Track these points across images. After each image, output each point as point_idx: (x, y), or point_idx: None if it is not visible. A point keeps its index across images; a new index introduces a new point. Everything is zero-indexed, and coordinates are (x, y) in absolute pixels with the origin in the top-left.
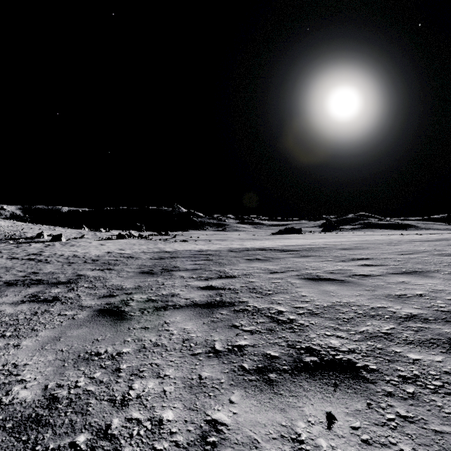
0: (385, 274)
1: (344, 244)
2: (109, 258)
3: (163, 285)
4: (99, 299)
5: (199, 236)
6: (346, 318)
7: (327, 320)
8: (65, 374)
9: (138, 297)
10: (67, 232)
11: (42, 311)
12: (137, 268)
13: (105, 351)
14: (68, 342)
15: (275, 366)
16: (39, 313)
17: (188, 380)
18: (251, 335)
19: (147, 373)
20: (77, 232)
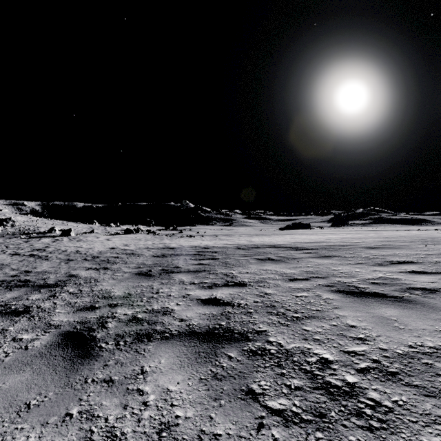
0: None
1: (368, 242)
2: (110, 254)
3: (157, 293)
4: (75, 313)
5: (206, 231)
6: None
7: (423, 395)
8: None
9: (122, 312)
10: (78, 227)
11: None
12: (136, 267)
13: None
14: None
15: None
16: None
17: None
18: (284, 427)
19: None
20: (88, 227)
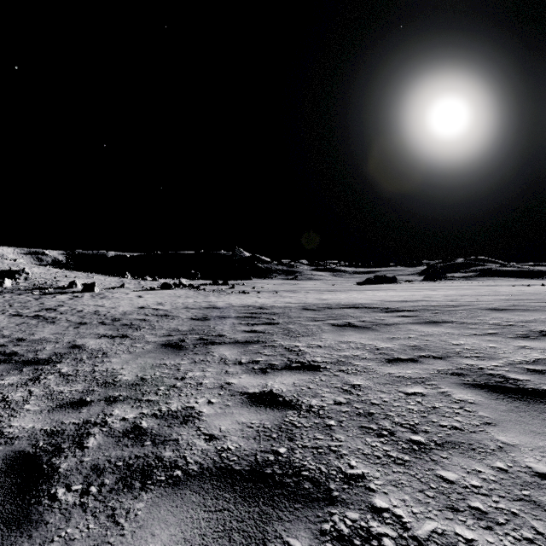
0: None
1: (487, 301)
2: (137, 316)
3: (183, 379)
4: (50, 414)
5: (264, 286)
6: None
7: None
8: None
9: (120, 414)
10: (106, 280)
11: None
12: (165, 335)
13: None
14: None
15: None
16: None
17: None
18: None
19: None
20: (118, 280)
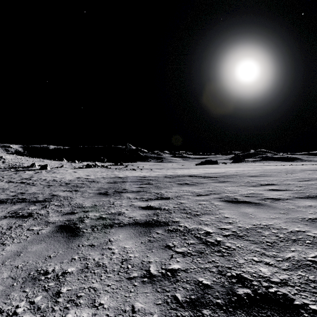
0: (292, 198)
1: (252, 172)
2: (78, 182)
3: (113, 204)
4: (62, 216)
5: (144, 166)
6: (269, 241)
7: (251, 243)
8: (10, 296)
9: (92, 214)
10: (52, 163)
11: (16, 225)
12: (97, 189)
13: (52, 270)
14: (25, 258)
15: (208, 299)
16: (13, 227)
17: (121, 313)
18: (183, 257)
19: (83, 300)
20: (58, 163)
